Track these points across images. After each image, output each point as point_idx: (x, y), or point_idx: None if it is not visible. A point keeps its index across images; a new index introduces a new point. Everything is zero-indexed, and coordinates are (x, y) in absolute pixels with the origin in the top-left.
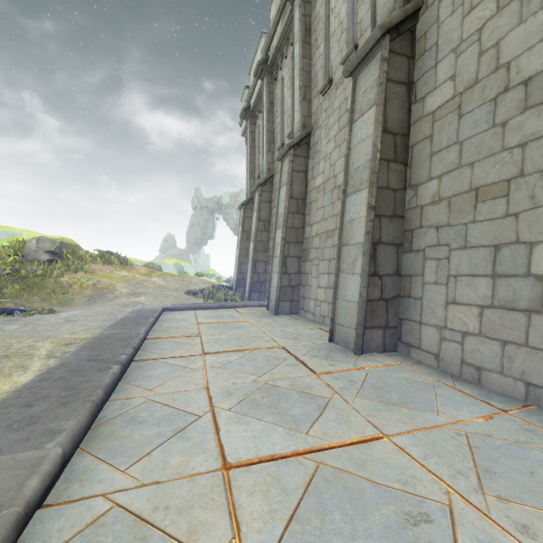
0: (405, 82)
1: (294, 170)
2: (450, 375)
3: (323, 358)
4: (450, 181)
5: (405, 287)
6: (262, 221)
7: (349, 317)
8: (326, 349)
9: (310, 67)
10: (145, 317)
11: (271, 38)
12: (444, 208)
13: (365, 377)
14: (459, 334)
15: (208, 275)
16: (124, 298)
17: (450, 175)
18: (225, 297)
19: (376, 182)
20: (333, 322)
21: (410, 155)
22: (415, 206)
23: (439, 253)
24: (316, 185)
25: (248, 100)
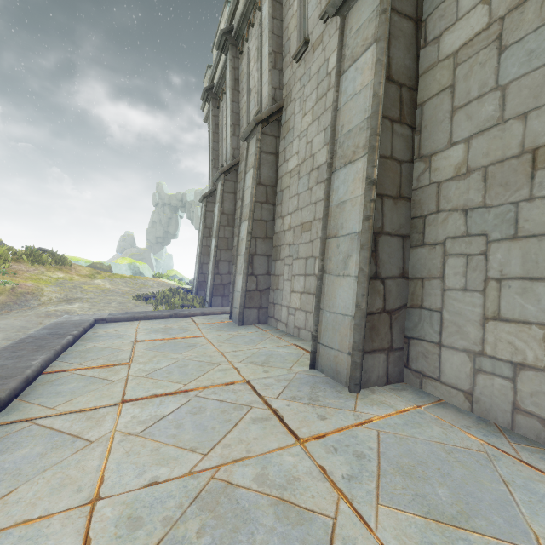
0: (412, 17)
1: (263, 151)
2: (497, 427)
3: (307, 402)
4: (485, 143)
5: (415, 294)
6: (226, 215)
7: (339, 337)
8: (308, 384)
9: (282, 31)
10: (59, 335)
11: (235, 4)
12: (476, 182)
13: (378, 444)
14: (508, 366)
15: (168, 276)
16: (51, 305)
17: (486, 135)
18: (182, 302)
19: (378, 147)
20: (316, 342)
21: (419, 116)
22: (427, 184)
23: (470, 246)
24: (288, 169)
25: (210, 80)
